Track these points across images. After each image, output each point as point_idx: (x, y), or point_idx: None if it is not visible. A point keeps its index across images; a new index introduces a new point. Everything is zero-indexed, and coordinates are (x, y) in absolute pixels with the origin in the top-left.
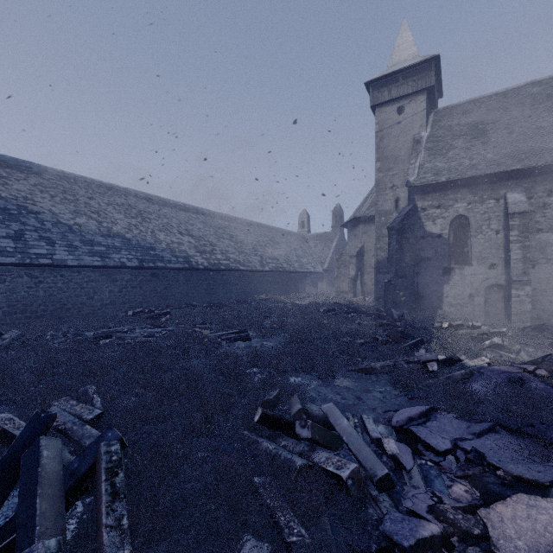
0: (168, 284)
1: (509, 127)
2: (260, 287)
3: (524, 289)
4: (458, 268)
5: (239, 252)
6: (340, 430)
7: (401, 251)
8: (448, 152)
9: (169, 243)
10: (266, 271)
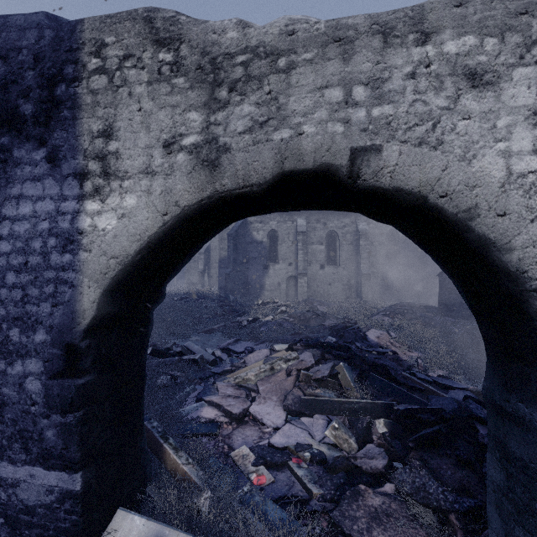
0: None
1: None
2: None
3: (304, 278)
4: (272, 265)
5: None
6: (194, 350)
7: (236, 252)
8: None
9: None
10: None
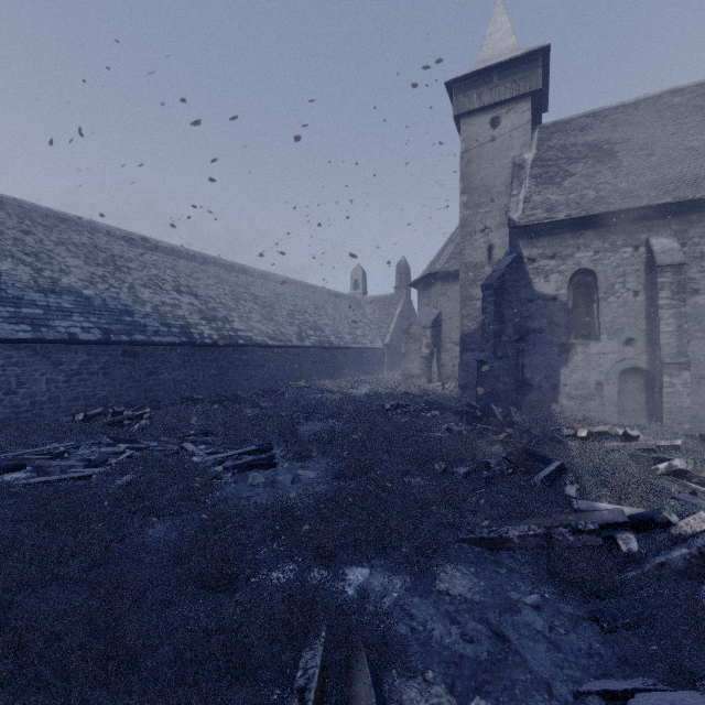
0: (154, 368)
1: (646, 147)
2: (298, 369)
3: (681, 375)
4: (580, 344)
5: (268, 320)
6: None
7: (501, 319)
8: (563, 180)
9: (158, 305)
10: (306, 347)
